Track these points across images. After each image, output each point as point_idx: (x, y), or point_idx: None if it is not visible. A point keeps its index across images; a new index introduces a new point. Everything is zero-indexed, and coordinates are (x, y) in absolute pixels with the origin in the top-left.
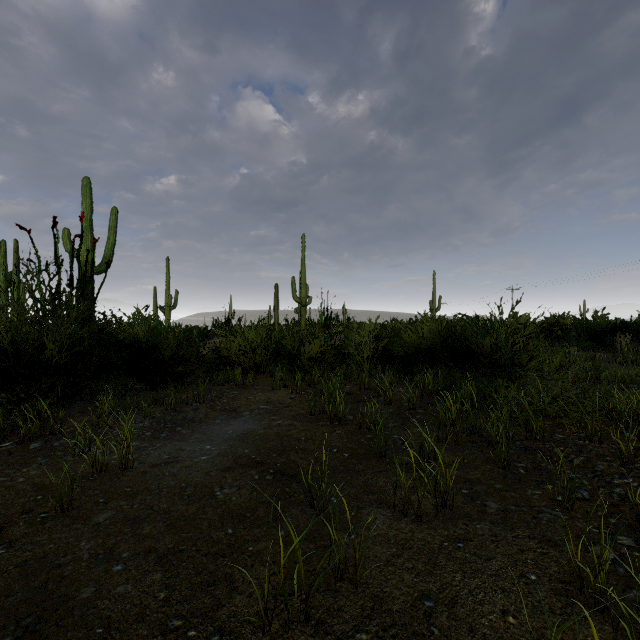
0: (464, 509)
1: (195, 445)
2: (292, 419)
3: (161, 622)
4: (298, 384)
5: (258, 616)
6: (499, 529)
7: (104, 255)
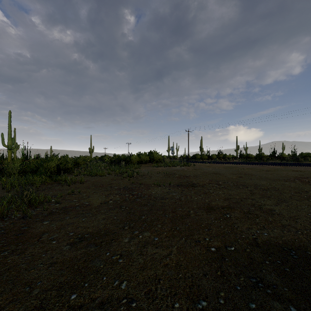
0: None
1: None
2: None
3: None
4: None
5: None
6: None
7: None
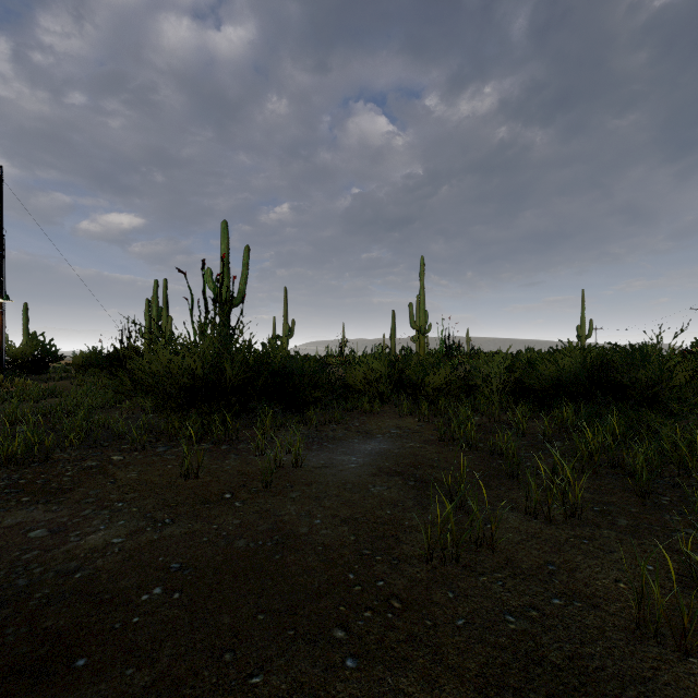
0: (593, 521)
1: (342, 456)
2: (423, 443)
3: (356, 550)
4: (425, 413)
5: (421, 556)
6: (626, 536)
7: (238, 290)
